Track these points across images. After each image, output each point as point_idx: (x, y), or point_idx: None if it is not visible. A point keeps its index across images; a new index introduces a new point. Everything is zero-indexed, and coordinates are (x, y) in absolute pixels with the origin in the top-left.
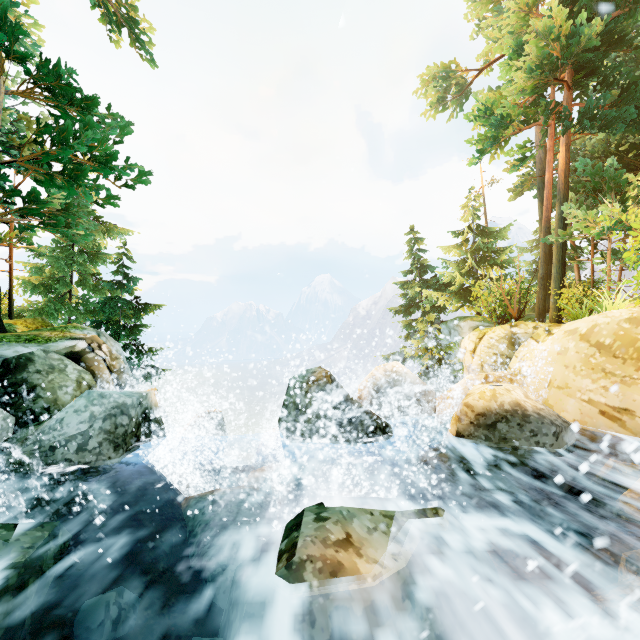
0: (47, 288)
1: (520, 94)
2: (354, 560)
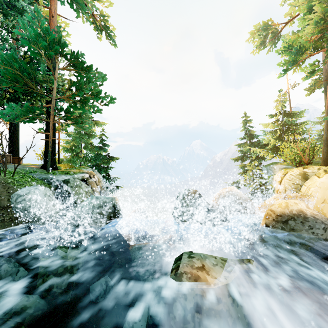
0: (72, 150)
1: (310, 35)
2: (205, 276)
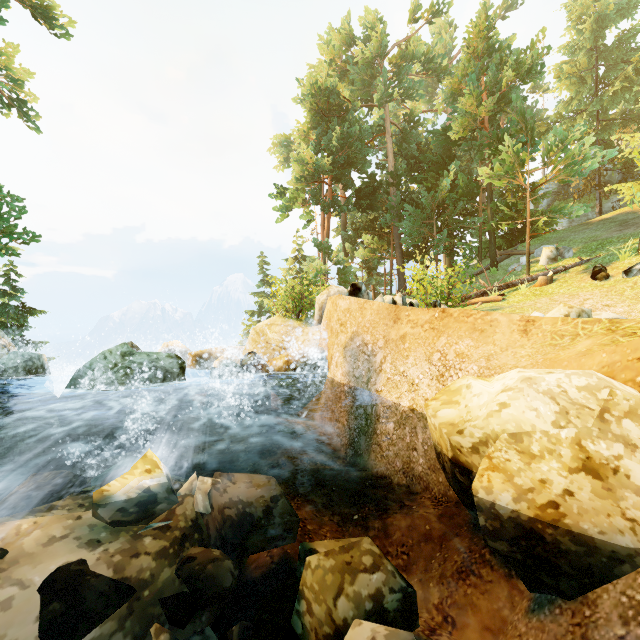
0: None
1: (300, 186)
2: None
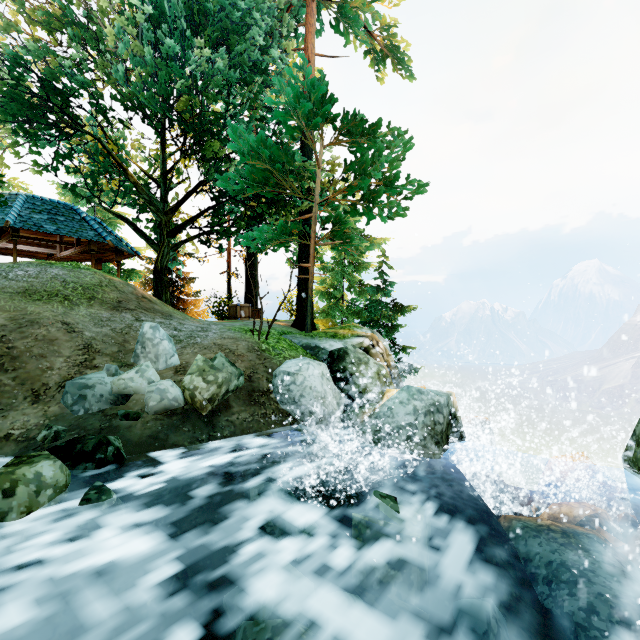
0: (329, 295)
1: None
2: None
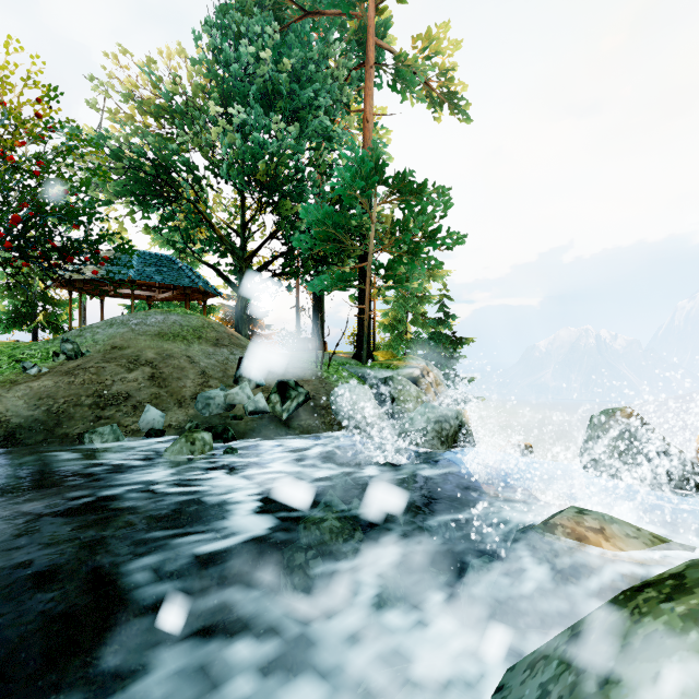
0: (392, 327)
1: None
2: (600, 540)
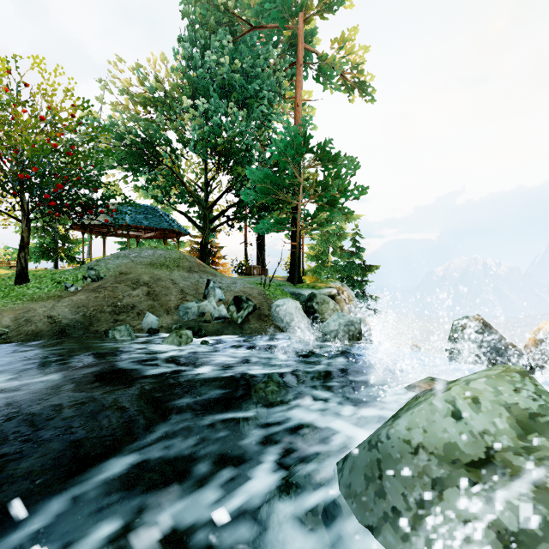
0: (317, 258)
1: None
2: None
